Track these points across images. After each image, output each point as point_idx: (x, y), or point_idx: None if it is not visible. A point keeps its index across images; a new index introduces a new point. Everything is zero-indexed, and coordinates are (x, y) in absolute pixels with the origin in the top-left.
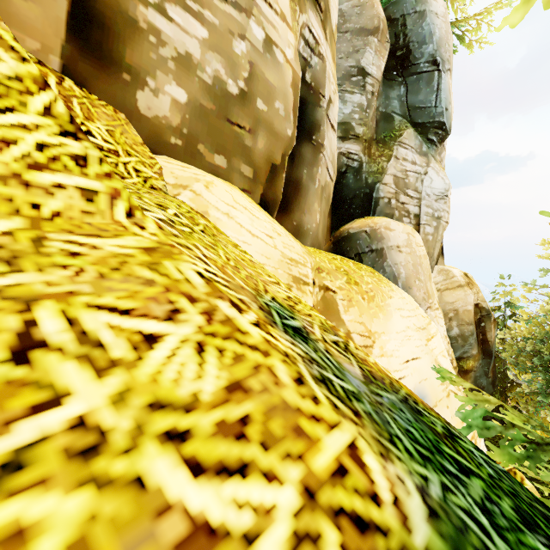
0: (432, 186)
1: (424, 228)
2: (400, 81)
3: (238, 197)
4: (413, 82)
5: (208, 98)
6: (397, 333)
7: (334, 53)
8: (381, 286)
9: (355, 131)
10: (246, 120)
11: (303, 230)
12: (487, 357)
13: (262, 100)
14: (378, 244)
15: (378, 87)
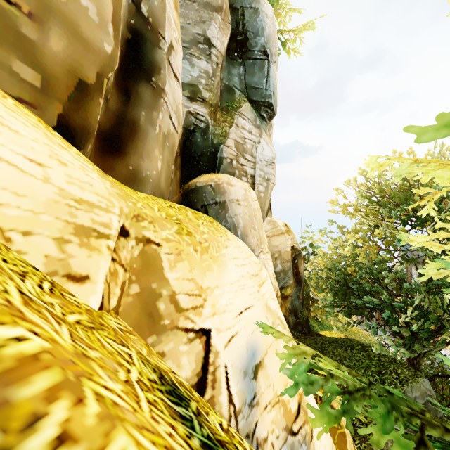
0: (264, 153)
1: (258, 186)
2: (240, 62)
3: None
4: (250, 66)
5: None
6: (231, 285)
7: (177, 2)
8: (218, 236)
9: (202, 94)
10: None
11: (142, 176)
12: (299, 285)
13: None
14: (221, 197)
15: (222, 60)
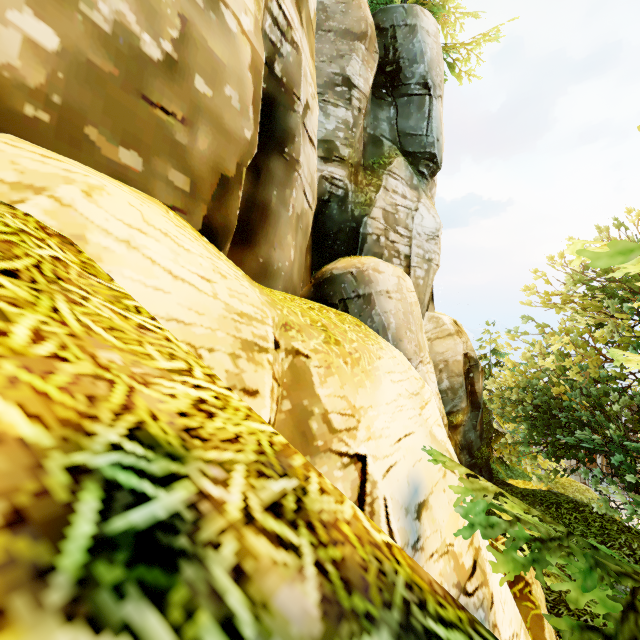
0: (423, 224)
1: (414, 271)
2: (390, 101)
3: (154, 216)
4: (404, 105)
5: (104, 54)
6: (387, 405)
7: (313, 48)
8: (369, 344)
9: (339, 152)
10: (176, 104)
11: (273, 270)
12: (476, 410)
13: (204, 80)
14: (366, 288)
15: (366, 103)
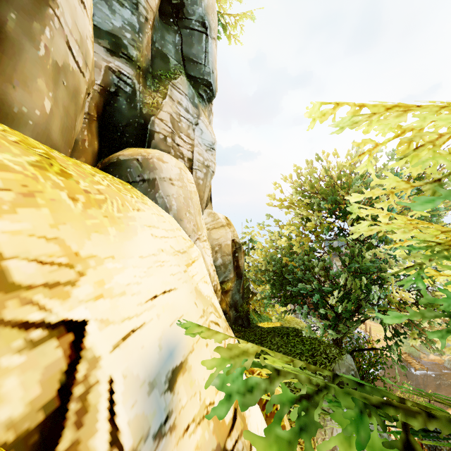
0: (203, 136)
1: (196, 172)
2: (176, 29)
3: None
4: (187, 36)
5: None
6: (141, 258)
7: None
8: (126, 194)
9: (127, 50)
10: None
11: (11, 112)
12: (239, 279)
13: None
14: (150, 174)
15: (153, 16)
